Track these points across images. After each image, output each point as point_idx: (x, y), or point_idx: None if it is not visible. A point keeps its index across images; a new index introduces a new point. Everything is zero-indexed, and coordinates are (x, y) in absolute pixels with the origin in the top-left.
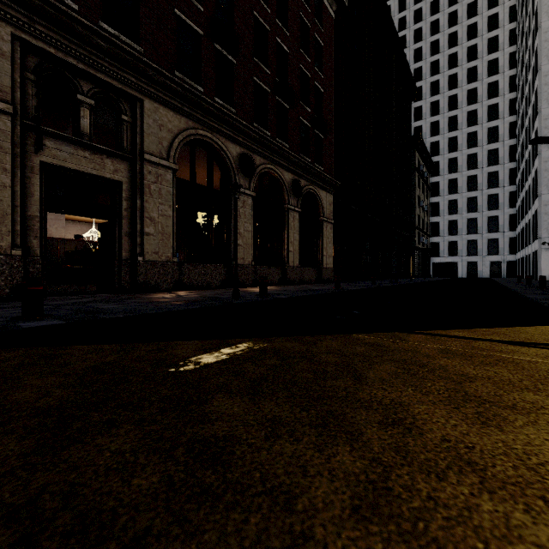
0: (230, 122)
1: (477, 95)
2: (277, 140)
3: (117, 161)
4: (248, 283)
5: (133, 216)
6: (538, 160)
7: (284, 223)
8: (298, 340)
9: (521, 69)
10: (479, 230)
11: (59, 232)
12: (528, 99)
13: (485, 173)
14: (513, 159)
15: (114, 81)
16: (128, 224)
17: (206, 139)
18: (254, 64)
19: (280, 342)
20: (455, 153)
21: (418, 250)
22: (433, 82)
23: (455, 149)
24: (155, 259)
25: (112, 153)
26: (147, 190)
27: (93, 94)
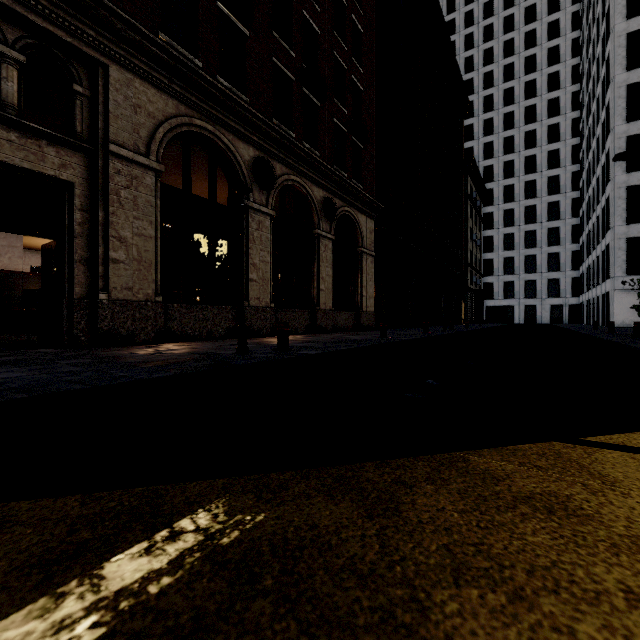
0: (240, 112)
1: (536, 113)
2: (304, 144)
3: (66, 152)
4: (265, 331)
5: (92, 234)
6: (610, 186)
7: (313, 253)
8: (350, 489)
9: (586, 83)
10: (538, 269)
11: (14, 264)
12: (597, 117)
13: (544, 203)
14: (576, 188)
15: (59, 31)
16: (84, 245)
17: (205, 133)
18: (273, 41)
19: (301, 501)
20: (512, 180)
21: (470, 291)
22: (486, 97)
23: (511, 175)
24: (128, 298)
25: (57, 139)
26: (114, 196)
27: (24, 47)
